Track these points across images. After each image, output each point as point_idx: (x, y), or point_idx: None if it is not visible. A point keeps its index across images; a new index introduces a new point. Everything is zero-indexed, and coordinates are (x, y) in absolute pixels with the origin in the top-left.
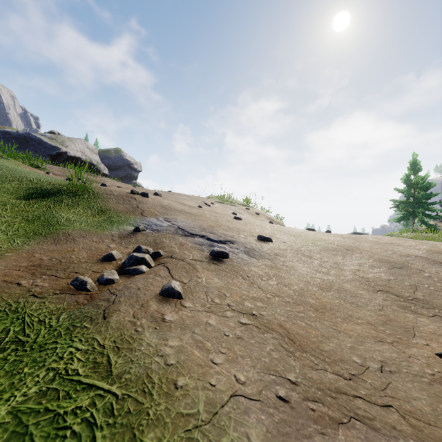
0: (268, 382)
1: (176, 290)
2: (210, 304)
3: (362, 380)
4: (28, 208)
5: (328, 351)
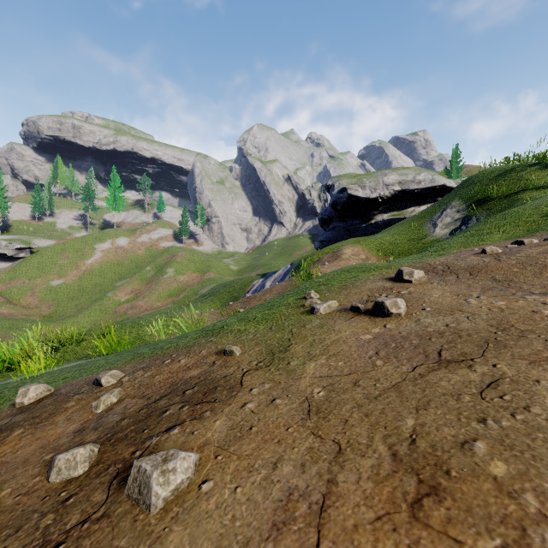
0: (441, 266)
1: (484, 249)
2: (493, 256)
3: (474, 277)
4: (542, 223)
5: (493, 272)
